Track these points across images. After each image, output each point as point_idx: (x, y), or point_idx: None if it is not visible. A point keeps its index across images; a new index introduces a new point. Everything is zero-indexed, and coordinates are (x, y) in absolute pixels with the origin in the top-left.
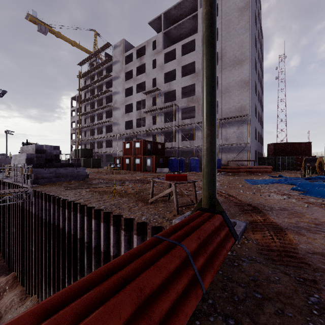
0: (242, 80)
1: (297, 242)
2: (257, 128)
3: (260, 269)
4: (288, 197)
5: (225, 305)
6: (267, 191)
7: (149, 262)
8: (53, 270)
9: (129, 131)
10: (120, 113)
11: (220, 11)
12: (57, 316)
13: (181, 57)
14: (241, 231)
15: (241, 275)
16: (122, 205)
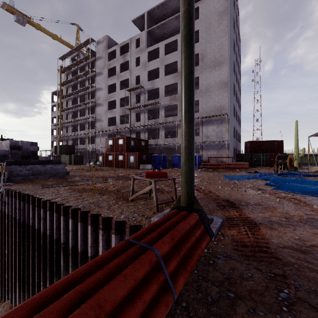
0: (222, 81)
1: (270, 237)
2: (235, 127)
3: (234, 266)
4: (262, 192)
5: (198, 308)
6: (243, 186)
7: (115, 271)
8: (28, 273)
9: (113, 128)
10: (103, 109)
11: (201, 14)
12: None
13: (164, 56)
14: (218, 227)
15: (216, 273)
16: (101, 204)
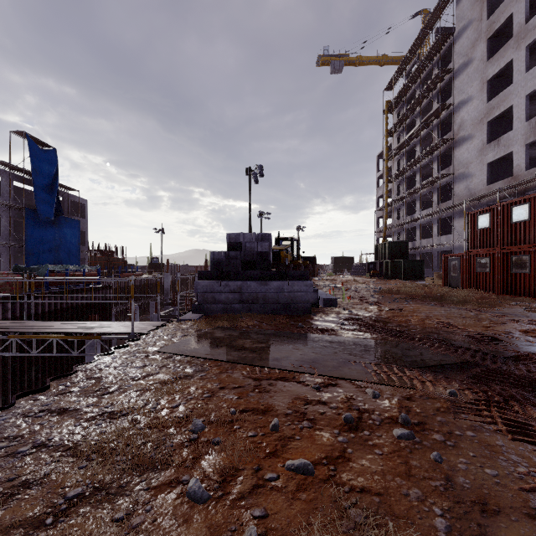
0: None
1: None
2: None
3: None
4: None
5: None
6: None
7: None
8: None
9: (501, 186)
10: (472, 148)
11: None
12: None
13: None
14: None
15: None
16: None
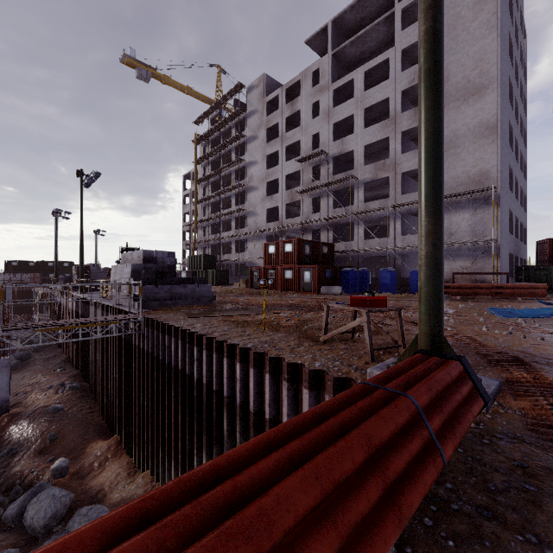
0: (483, 123)
1: None
2: (513, 212)
3: (532, 453)
4: None
5: (474, 494)
6: (537, 330)
7: (366, 412)
8: (175, 435)
9: (274, 225)
10: (258, 196)
11: None
12: (284, 450)
13: (363, 93)
14: (492, 393)
15: (498, 457)
16: (278, 344)
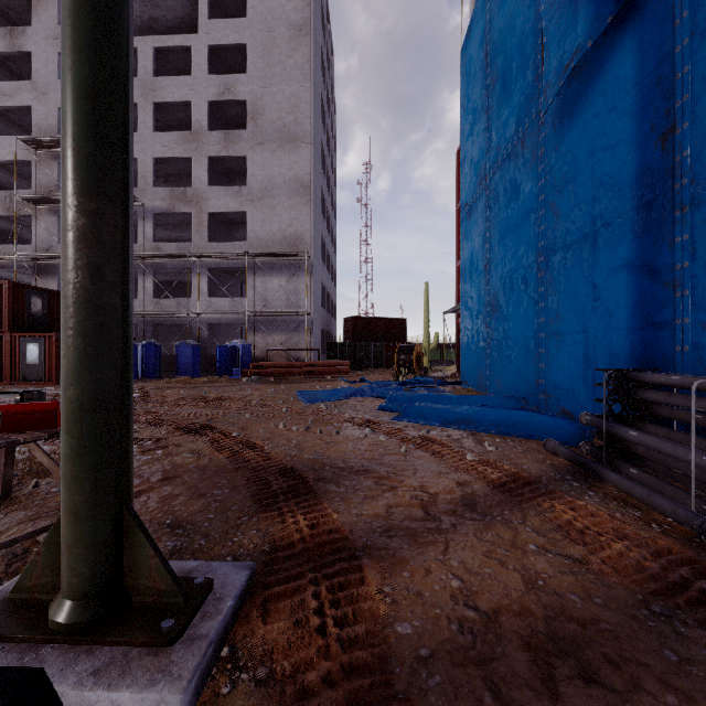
0: (298, 179)
1: (391, 611)
2: (326, 285)
3: None
4: (373, 430)
5: None
6: (336, 418)
7: None
8: None
9: None
10: None
11: (251, 10)
12: None
13: (153, 78)
14: (217, 635)
15: None
16: None
